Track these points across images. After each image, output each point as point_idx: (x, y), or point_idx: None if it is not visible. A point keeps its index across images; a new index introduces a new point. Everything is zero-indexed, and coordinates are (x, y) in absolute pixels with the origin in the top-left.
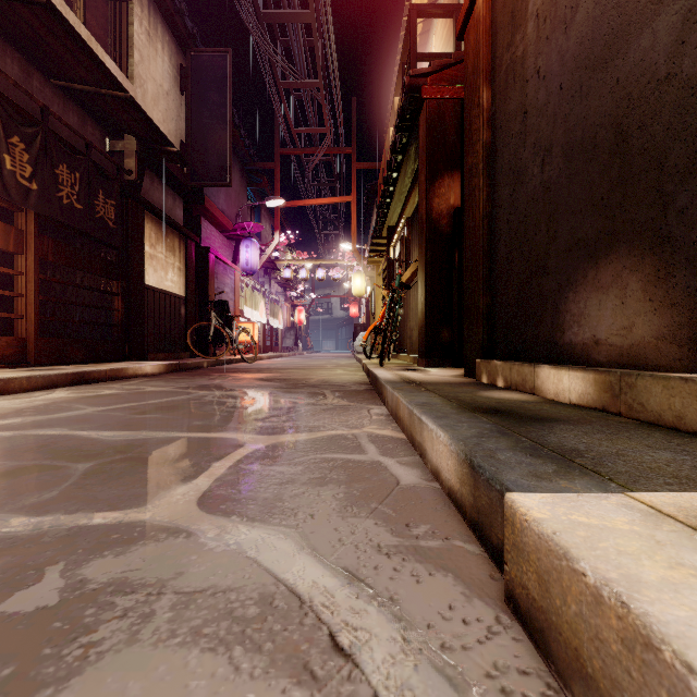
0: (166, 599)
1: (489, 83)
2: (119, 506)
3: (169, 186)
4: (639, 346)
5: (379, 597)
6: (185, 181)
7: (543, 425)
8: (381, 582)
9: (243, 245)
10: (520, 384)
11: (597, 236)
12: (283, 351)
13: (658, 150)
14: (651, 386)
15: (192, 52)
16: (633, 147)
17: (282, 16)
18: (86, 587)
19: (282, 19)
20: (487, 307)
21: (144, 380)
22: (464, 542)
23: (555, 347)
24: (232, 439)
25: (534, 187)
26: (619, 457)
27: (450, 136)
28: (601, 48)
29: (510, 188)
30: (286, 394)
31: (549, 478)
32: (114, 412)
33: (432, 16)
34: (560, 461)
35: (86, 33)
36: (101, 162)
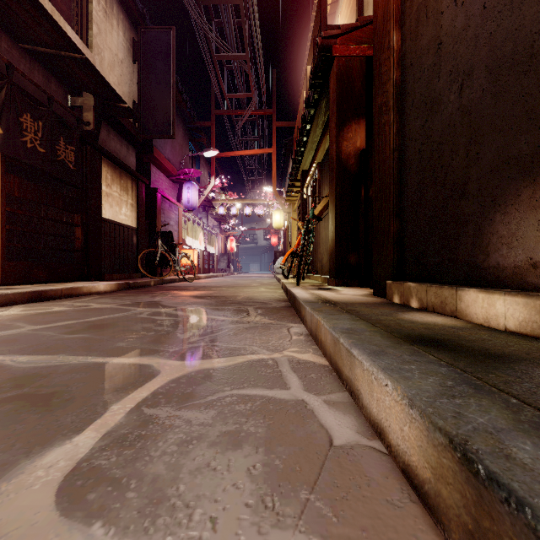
0: None
1: (399, 26)
2: None
3: (124, 138)
4: None
5: None
6: (137, 134)
7: (512, 368)
8: None
9: (185, 187)
10: (438, 307)
11: (535, 152)
12: (218, 272)
13: None
14: None
15: (142, 29)
16: None
17: None
18: None
19: (216, 1)
20: (397, 233)
21: (95, 297)
22: None
23: (477, 270)
24: (147, 366)
25: (450, 114)
26: None
27: (356, 88)
28: None
29: (422, 120)
30: (214, 311)
31: None
32: (48, 331)
33: None
34: None
35: (50, 6)
36: (64, 115)
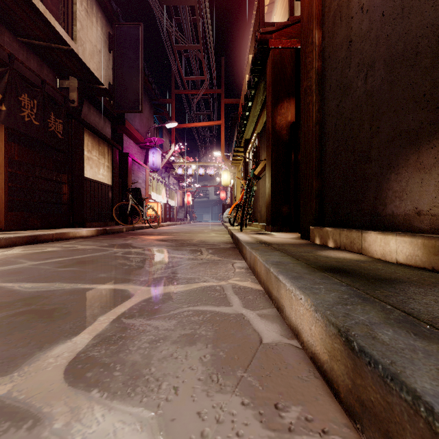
0: None
1: (320, 26)
2: None
3: (101, 113)
4: None
5: None
6: (112, 109)
7: (394, 287)
8: None
9: (150, 152)
10: (348, 246)
11: (419, 127)
12: (177, 221)
13: None
14: None
15: (116, 25)
16: None
17: (175, 1)
18: None
19: (175, 2)
20: (318, 189)
21: (79, 240)
22: None
23: (378, 217)
24: (124, 290)
25: (358, 96)
26: None
27: (288, 74)
28: None
29: (337, 100)
30: (174, 251)
31: None
32: (45, 265)
33: None
34: None
35: (43, 7)
36: (54, 95)
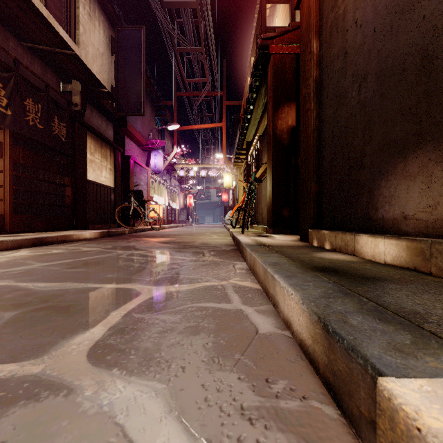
0: None
1: (318, 36)
2: (19, 357)
3: (103, 115)
4: None
5: None
6: (114, 112)
7: (375, 284)
8: None
9: (152, 154)
10: (343, 248)
11: (405, 137)
12: (179, 223)
13: None
14: None
15: (118, 28)
16: (438, 66)
17: (177, 4)
18: None
19: (177, 6)
20: (316, 193)
21: (83, 243)
22: (321, 403)
23: (370, 221)
24: (132, 289)
25: (352, 106)
26: None
27: (288, 79)
28: None
29: (333, 108)
30: (177, 253)
31: (412, 353)
32: (53, 266)
33: (276, 3)
34: (410, 327)
35: (46, 12)
36: (57, 98)
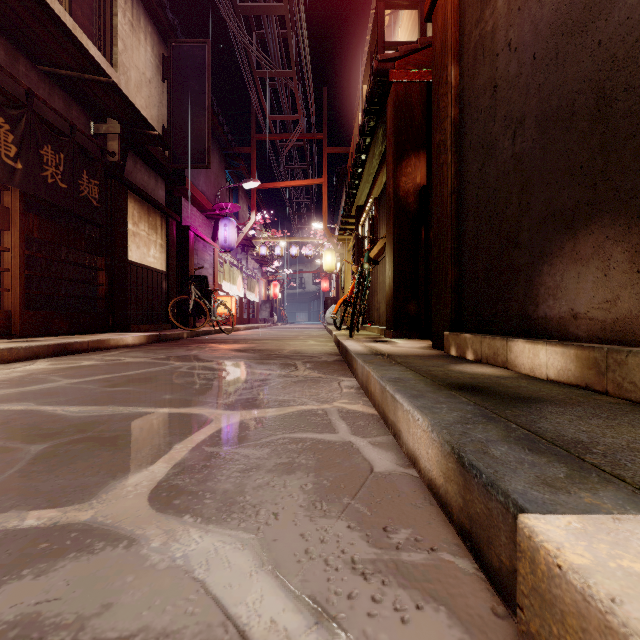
0: None
1: (457, 61)
2: (59, 502)
3: (152, 168)
4: (625, 321)
5: None
6: (167, 163)
7: (529, 406)
8: (357, 620)
9: (221, 224)
10: (491, 358)
11: (575, 207)
12: (259, 322)
13: None
14: None
15: (173, 43)
16: (617, 111)
17: (257, 9)
18: None
19: (258, 11)
20: (455, 281)
21: (124, 351)
22: (453, 555)
23: (528, 321)
24: (199, 415)
25: (504, 160)
26: (634, 454)
27: (416, 118)
28: (580, 11)
29: (479, 163)
30: (259, 366)
31: (565, 488)
32: (87, 384)
33: (399, 8)
34: (567, 459)
35: (71, 21)
36: (86, 145)
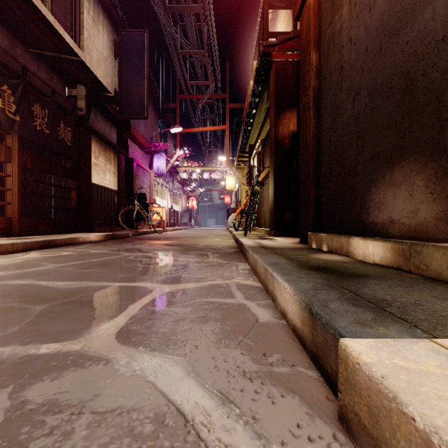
0: (84, 418)
1: (317, 49)
2: (60, 339)
3: (107, 119)
4: (423, 225)
5: (244, 416)
6: (118, 115)
7: (358, 280)
8: (246, 402)
9: (155, 157)
10: (338, 250)
11: (392, 149)
12: (182, 225)
13: (436, 89)
14: (433, 252)
15: (122, 32)
16: (418, 88)
17: (181, 8)
18: (26, 407)
19: (181, 10)
20: (315, 197)
21: (89, 245)
22: (306, 369)
23: (363, 225)
24: (144, 287)
25: (347, 117)
26: (417, 307)
27: (290, 85)
28: (395, 21)
29: (331, 118)
30: (182, 255)
31: (370, 325)
32: (67, 267)
33: (278, 8)
34: (375, 309)
35: (52, 18)
36: (62, 103)
